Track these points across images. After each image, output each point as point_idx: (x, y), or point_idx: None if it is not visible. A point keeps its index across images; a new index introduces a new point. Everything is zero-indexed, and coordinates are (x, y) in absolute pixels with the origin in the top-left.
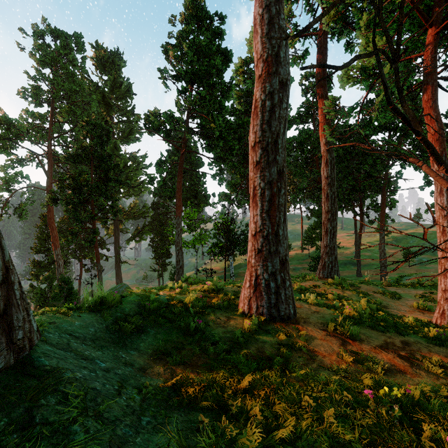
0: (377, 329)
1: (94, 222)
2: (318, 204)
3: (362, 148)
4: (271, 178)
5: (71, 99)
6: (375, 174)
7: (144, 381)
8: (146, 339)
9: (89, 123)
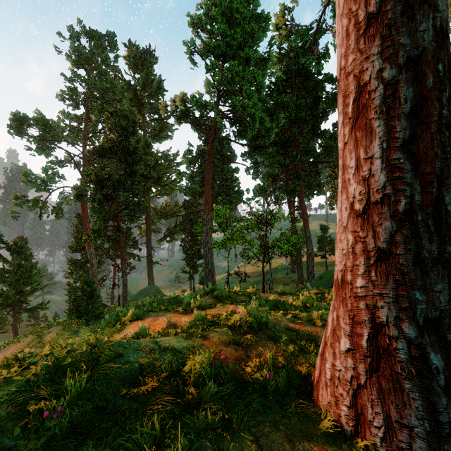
0: None
1: (118, 219)
2: None
3: None
4: (417, 50)
5: (104, 98)
6: None
7: None
8: None
9: (114, 114)
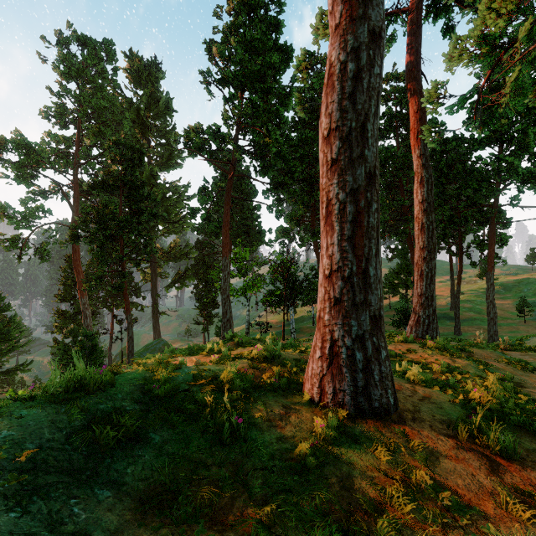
0: None
1: (123, 264)
2: (402, 241)
3: (462, 167)
4: (355, 185)
5: (100, 119)
6: (481, 201)
7: None
8: (142, 455)
9: (118, 143)
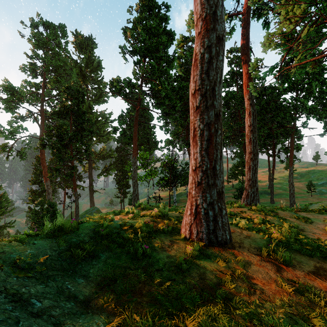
0: (304, 253)
1: (72, 161)
2: (240, 148)
3: (275, 104)
4: (209, 121)
5: (57, 72)
6: (285, 124)
7: (82, 323)
8: (96, 264)
9: (69, 88)
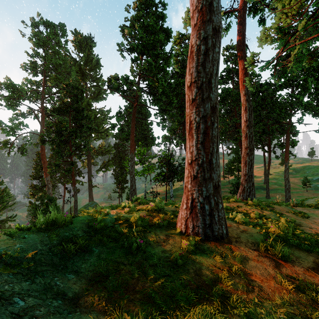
0: (303, 248)
1: (71, 157)
2: (236, 144)
3: (270, 100)
4: (205, 113)
5: (57, 70)
6: (281, 120)
7: None
8: (89, 259)
9: (68, 85)
